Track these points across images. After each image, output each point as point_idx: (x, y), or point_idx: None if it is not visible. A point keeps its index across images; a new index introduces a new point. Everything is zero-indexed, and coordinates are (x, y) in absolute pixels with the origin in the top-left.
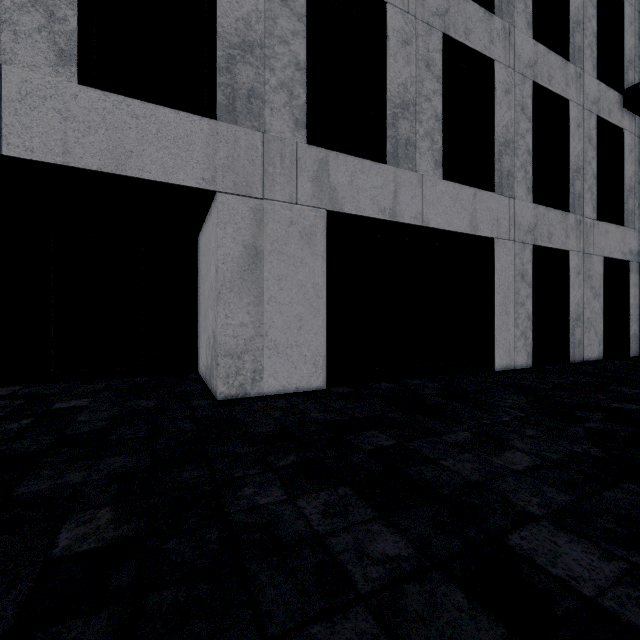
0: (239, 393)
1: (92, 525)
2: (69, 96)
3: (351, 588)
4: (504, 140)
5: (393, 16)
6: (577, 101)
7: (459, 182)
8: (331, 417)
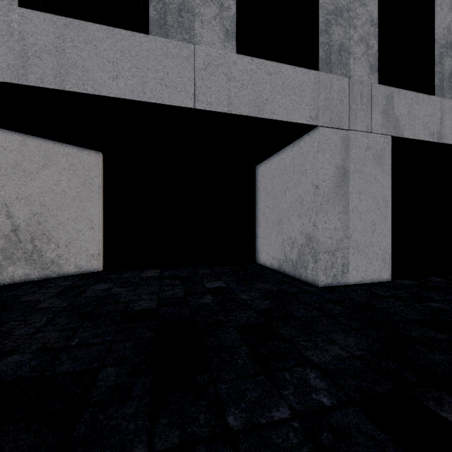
0: (333, 282)
1: (451, 406)
2: (231, 63)
3: None
4: None
5: None
6: None
7: None
8: None
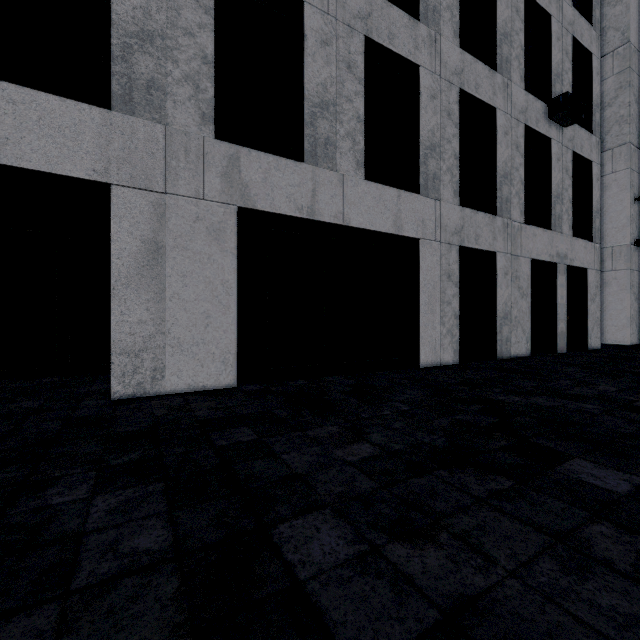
0: (137, 392)
1: None
2: None
3: (65, 585)
4: (430, 144)
5: (311, 16)
6: (505, 110)
7: (386, 183)
8: (214, 414)
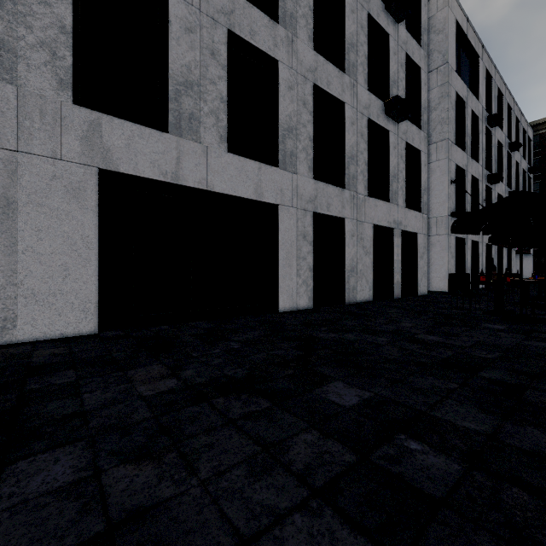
0: None
1: None
2: None
3: None
4: (288, 126)
5: (176, 4)
6: (352, 104)
7: (250, 157)
8: (51, 360)
